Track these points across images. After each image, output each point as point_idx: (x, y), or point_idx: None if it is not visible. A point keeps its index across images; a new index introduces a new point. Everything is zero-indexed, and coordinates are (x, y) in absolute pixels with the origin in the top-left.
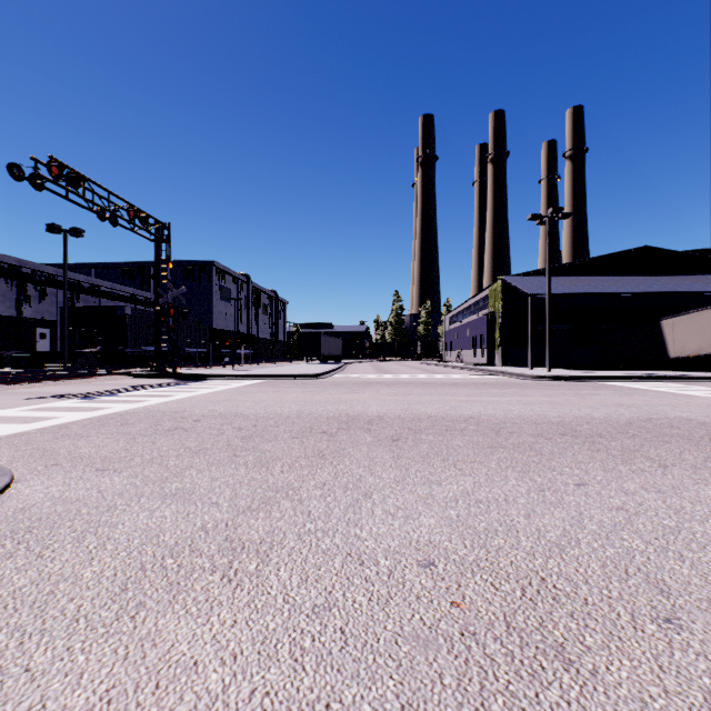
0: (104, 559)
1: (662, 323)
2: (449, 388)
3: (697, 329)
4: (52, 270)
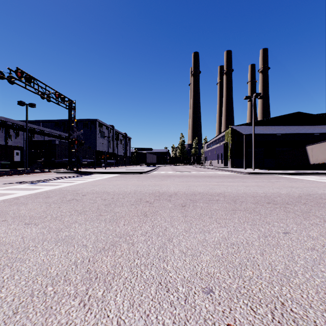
0: (10, 287)
1: (307, 148)
2: (207, 178)
3: (323, 150)
4: (21, 123)
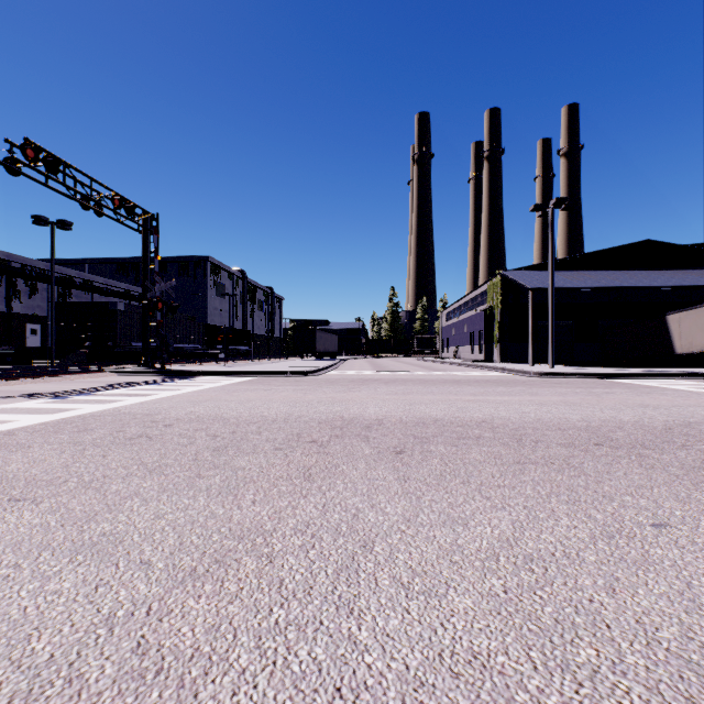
0: None
1: (668, 318)
2: (451, 386)
3: None
4: (43, 265)
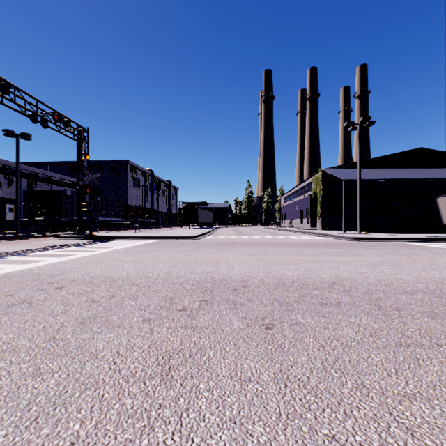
0: None
1: (438, 200)
2: (294, 247)
3: None
4: None
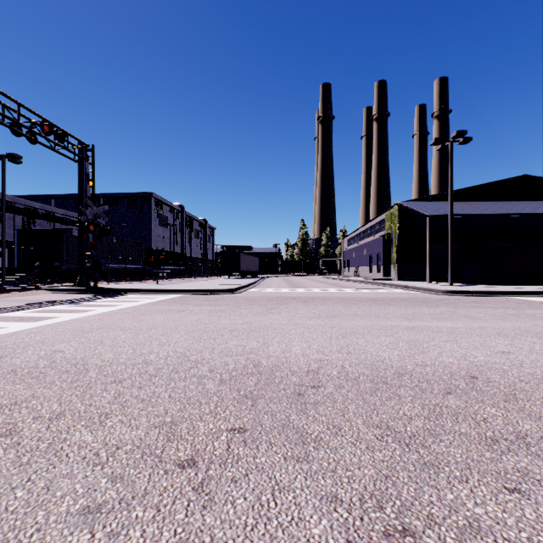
0: None
1: None
2: (371, 305)
3: None
4: (9, 198)
